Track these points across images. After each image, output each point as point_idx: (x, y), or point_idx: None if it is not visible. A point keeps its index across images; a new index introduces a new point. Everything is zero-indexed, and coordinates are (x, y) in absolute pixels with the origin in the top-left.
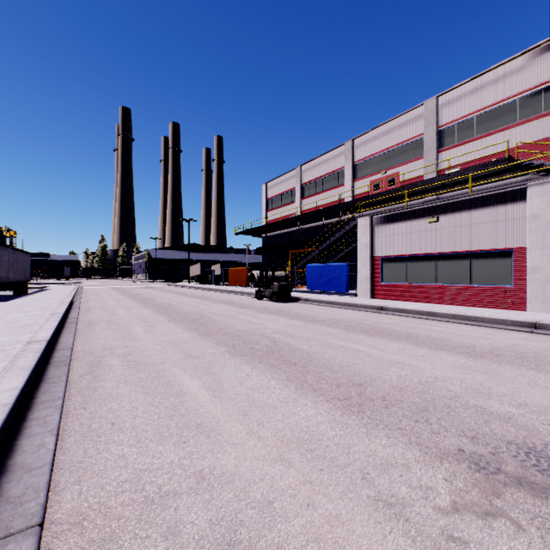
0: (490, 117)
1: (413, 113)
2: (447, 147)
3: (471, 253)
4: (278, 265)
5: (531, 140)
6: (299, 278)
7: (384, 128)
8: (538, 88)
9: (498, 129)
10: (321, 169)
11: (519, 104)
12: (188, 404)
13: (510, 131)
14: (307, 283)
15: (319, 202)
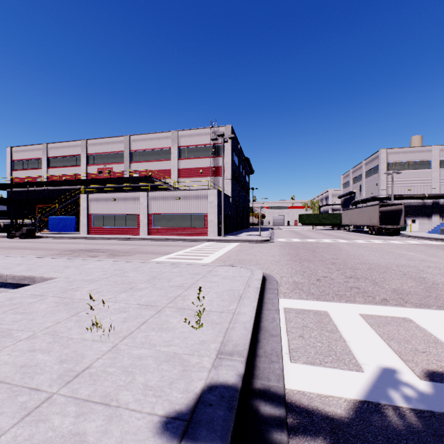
0: (150, 154)
1: (120, 138)
2: (134, 161)
3: (126, 215)
4: (24, 215)
5: (162, 169)
6: (44, 225)
7: (105, 140)
8: (164, 149)
9: (152, 160)
10: (64, 151)
11: (159, 152)
12: (2, 253)
13: (156, 162)
14: (49, 228)
15: (62, 173)
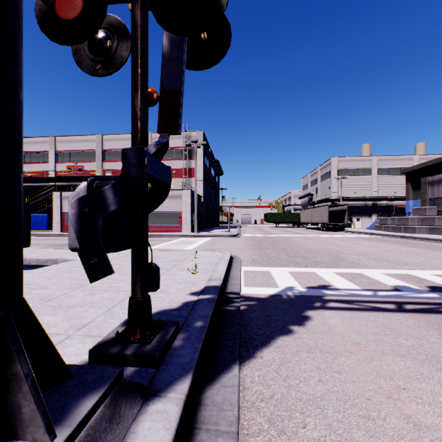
0: None
1: (92, 137)
2: (107, 160)
3: None
4: None
5: None
6: None
7: (76, 138)
8: None
9: None
10: (30, 147)
11: None
12: None
13: None
14: None
15: (28, 169)
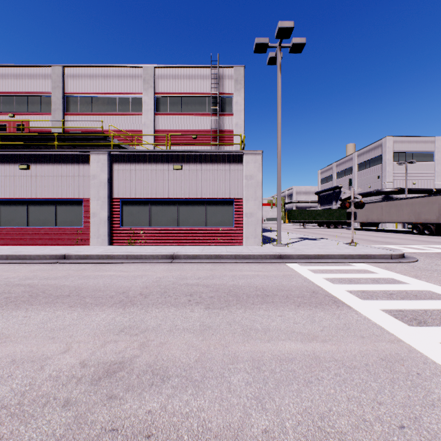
0: (102, 101)
1: (43, 70)
2: (72, 112)
3: (57, 201)
4: None
5: (125, 128)
6: None
7: (13, 71)
8: (128, 95)
9: (106, 112)
10: None
11: (119, 101)
12: None
13: (114, 117)
14: None
15: None
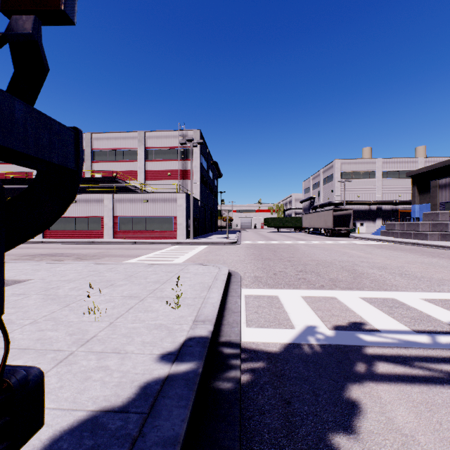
0: (114, 153)
1: None
2: (96, 161)
3: (89, 217)
4: None
5: (127, 170)
6: None
7: None
8: (129, 149)
9: (116, 160)
10: None
11: (124, 153)
12: None
13: (121, 163)
14: None
15: (10, 170)
